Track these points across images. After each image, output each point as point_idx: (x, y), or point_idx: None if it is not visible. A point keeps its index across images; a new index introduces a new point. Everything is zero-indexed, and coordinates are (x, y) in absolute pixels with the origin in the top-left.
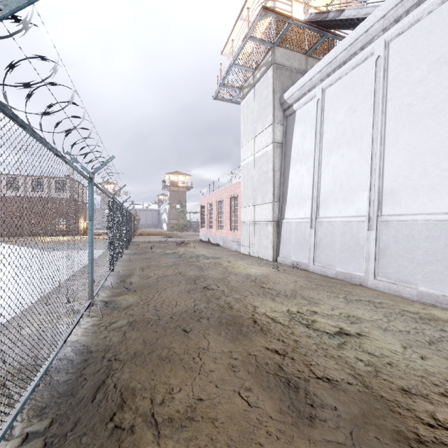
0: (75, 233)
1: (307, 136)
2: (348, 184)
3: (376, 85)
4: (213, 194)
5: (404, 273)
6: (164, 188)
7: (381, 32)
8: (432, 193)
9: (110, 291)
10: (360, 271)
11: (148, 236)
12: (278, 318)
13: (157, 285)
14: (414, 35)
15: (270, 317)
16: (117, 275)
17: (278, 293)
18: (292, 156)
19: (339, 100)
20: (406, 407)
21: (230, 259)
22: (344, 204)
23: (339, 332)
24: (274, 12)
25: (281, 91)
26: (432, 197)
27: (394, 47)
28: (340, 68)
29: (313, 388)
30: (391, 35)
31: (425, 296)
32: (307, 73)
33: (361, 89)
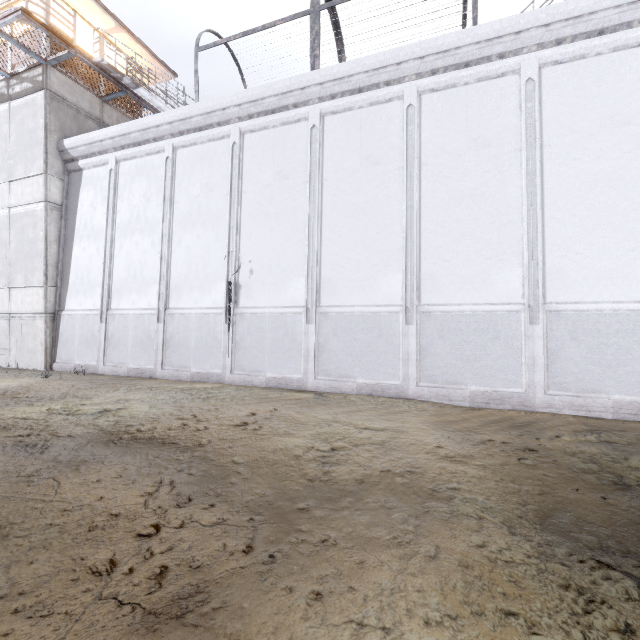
0: None
1: (98, 208)
2: (142, 275)
3: (167, 184)
4: None
5: (184, 359)
6: None
7: (170, 135)
8: (202, 292)
9: None
10: (151, 364)
11: None
12: (32, 416)
13: None
14: (193, 154)
15: (21, 417)
16: None
17: (41, 399)
18: (77, 227)
19: (134, 181)
20: (124, 430)
21: None
22: (138, 295)
23: (101, 411)
24: (43, 27)
25: (61, 133)
26: (201, 294)
27: (180, 155)
28: (135, 147)
29: (52, 441)
30: (178, 143)
31: (195, 375)
32: (97, 132)
33: (155, 181)
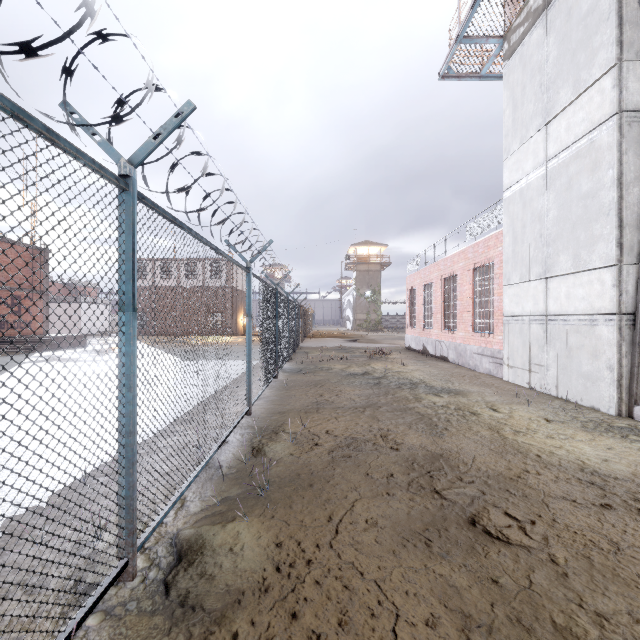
0: (233, 332)
1: None
2: None
3: None
4: (434, 266)
5: None
6: (348, 267)
7: None
8: None
9: (211, 498)
10: None
11: (325, 339)
12: None
13: (329, 481)
14: None
15: None
16: (253, 428)
17: None
18: None
19: None
20: None
21: (491, 398)
22: None
23: None
24: None
25: None
26: None
27: None
28: None
29: None
30: None
31: None
32: None
33: None
